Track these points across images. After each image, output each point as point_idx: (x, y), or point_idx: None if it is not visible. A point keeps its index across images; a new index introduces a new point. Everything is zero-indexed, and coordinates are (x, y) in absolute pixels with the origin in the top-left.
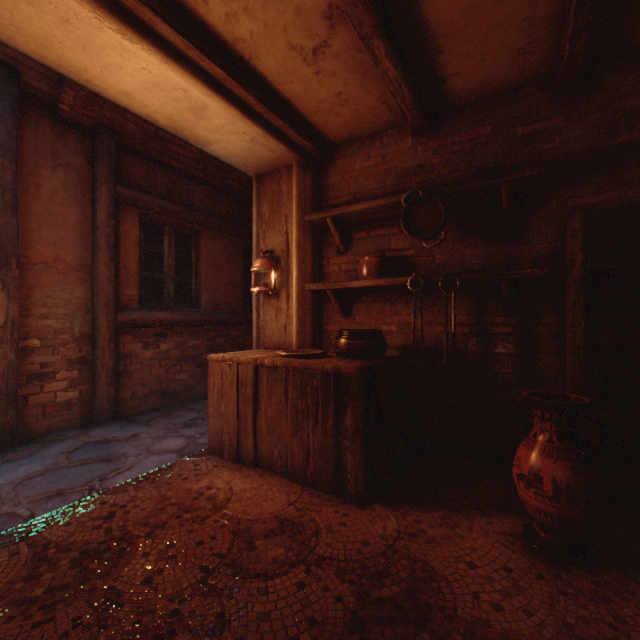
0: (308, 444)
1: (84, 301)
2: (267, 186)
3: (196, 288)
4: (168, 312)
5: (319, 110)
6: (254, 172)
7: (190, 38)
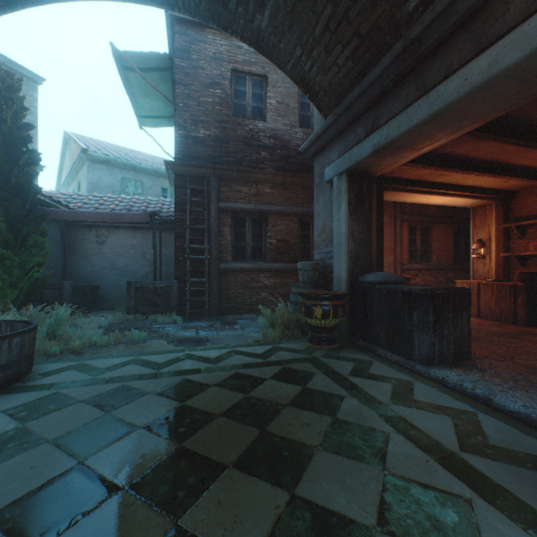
0: (501, 308)
1: (391, 261)
2: (477, 212)
3: (428, 253)
4: (418, 265)
5: (506, 187)
6: (470, 207)
7: (459, 191)
